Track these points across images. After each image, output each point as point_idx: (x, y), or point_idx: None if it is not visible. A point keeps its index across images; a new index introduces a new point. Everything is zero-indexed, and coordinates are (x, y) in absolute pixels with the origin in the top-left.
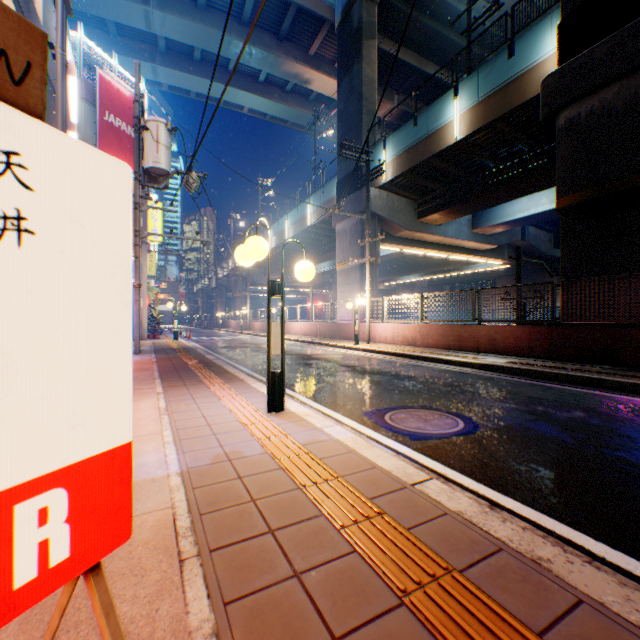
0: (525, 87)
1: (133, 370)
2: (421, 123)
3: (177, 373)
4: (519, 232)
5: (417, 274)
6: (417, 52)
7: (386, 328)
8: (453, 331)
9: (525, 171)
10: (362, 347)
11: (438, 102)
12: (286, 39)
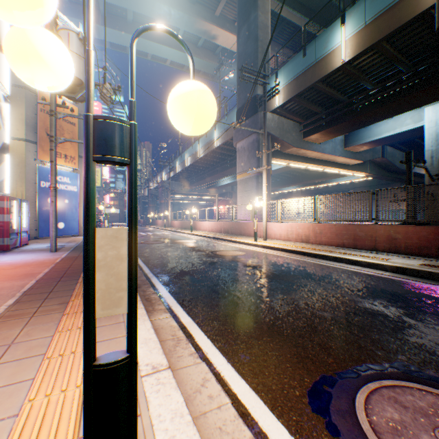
0: (416, 2)
1: (12, 277)
2: (309, 53)
3: (54, 283)
4: (380, 151)
5: (295, 186)
6: (299, 11)
7: (281, 227)
8: (348, 230)
9: (402, 90)
10: (261, 244)
11: (325, 32)
12: (197, 3)
